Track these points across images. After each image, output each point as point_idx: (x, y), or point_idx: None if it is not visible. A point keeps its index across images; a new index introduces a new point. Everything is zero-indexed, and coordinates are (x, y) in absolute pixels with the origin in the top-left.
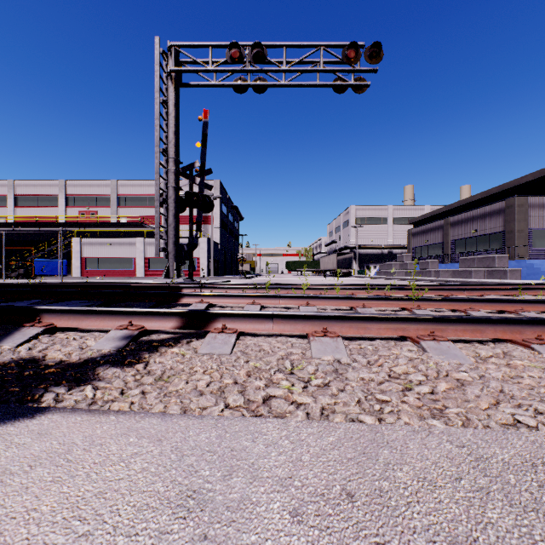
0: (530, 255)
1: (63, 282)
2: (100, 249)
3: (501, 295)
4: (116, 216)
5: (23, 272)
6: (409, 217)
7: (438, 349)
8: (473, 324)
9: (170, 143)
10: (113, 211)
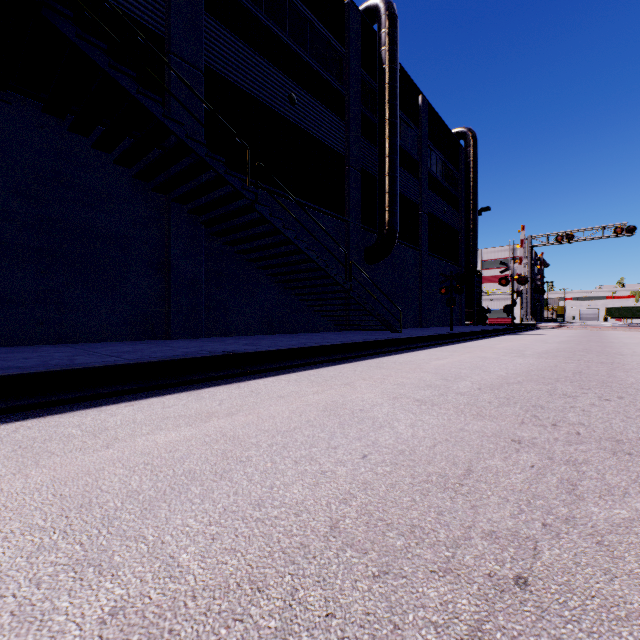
0: None
1: None
2: None
3: None
4: None
5: None
6: None
7: (595, 328)
8: (604, 326)
9: (528, 272)
10: None
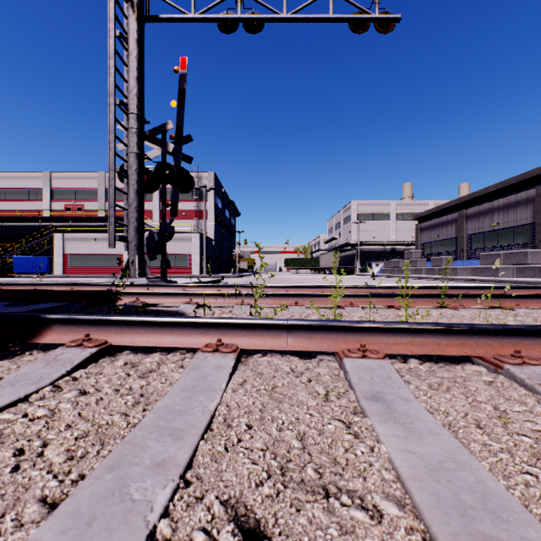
0: None
1: None
2: (85, 245)
3: None
4: (104, 210)
5: None
6: (412, 213)
7: None
8: None
9: (131, 93)
10: (101, 205)
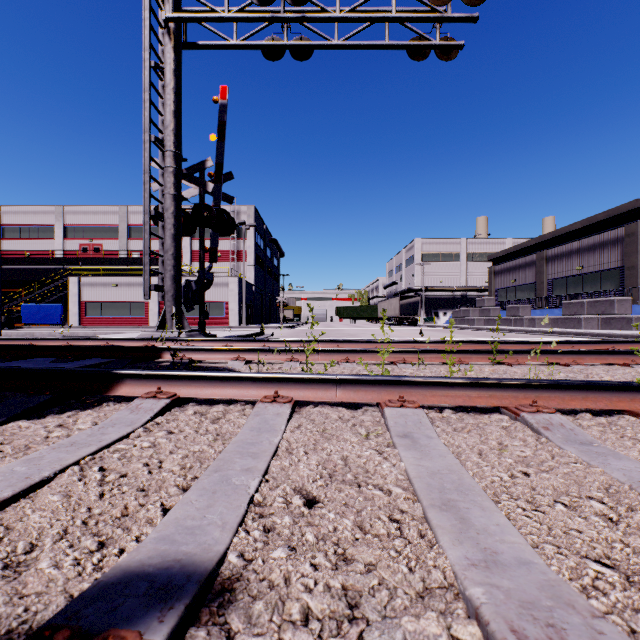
0: None
1: None
2: (104, 292)
3: None
4: (126, 251)
5: (3, 321)
6: (486, 253)
7: None
8: None
9: (167, 129)
10: (123, 244)
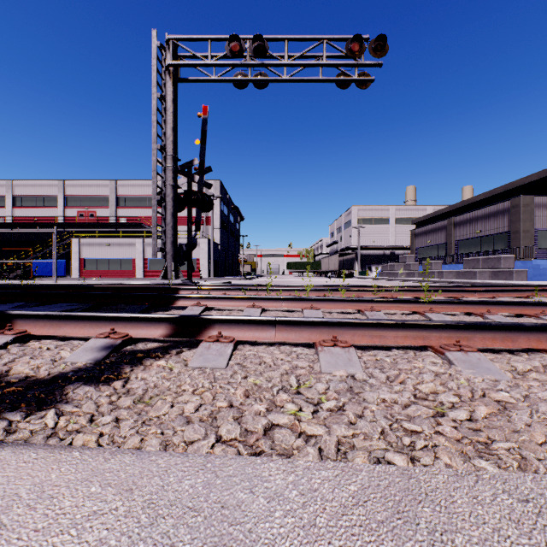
0: (535, 256)
1: (56, 283)
2: (99, 250)
3: (513, 296)
4: (115, 217)
5: (21, 273)
6: (411, 218)
7: (467, 362)
8: (503, 331)
9: (168, 140)
10: (113, 211)
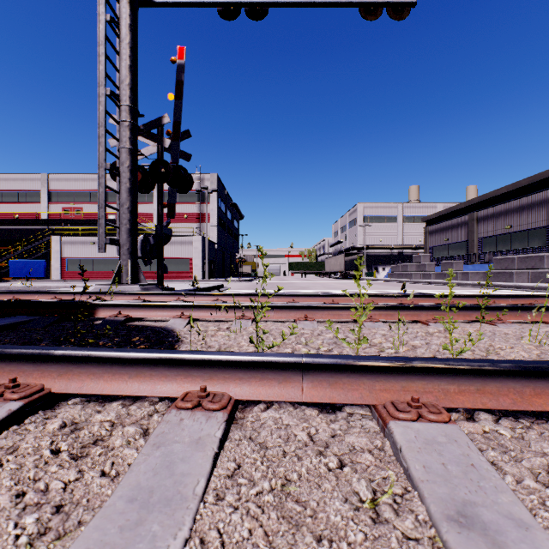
0: None
1: None
2: (83, 249)
3: None
4: None
5: None
6: (420, 215)
7: None
8: None
9: (123, 83)
10: None
